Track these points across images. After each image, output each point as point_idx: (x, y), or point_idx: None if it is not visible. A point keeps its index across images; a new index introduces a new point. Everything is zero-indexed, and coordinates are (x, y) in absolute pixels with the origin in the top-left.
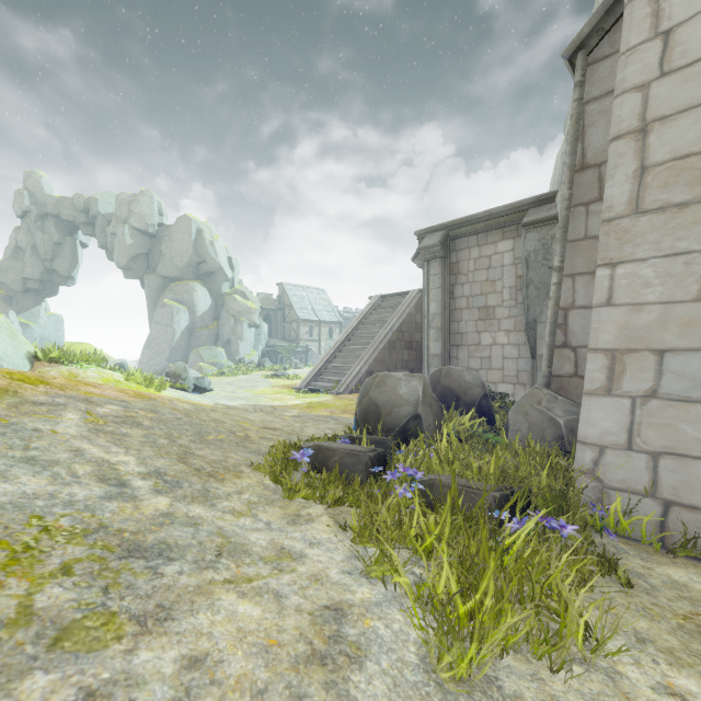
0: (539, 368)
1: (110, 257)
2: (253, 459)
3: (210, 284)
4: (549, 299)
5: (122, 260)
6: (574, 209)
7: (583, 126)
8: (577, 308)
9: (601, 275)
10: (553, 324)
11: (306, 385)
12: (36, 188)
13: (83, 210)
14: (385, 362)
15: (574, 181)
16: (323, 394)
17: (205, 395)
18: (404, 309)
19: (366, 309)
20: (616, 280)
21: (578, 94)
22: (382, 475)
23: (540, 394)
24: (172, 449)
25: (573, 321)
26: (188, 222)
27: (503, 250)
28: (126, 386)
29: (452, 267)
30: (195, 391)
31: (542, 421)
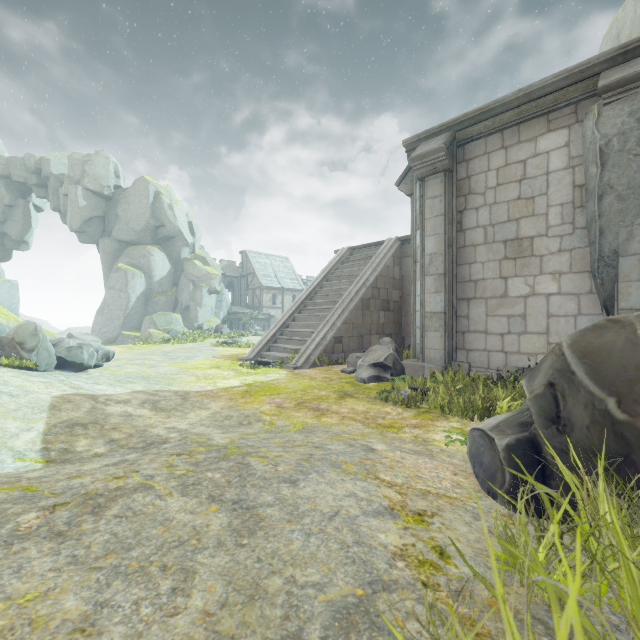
0: None
1: (64, 221)
2: None
3: (169, 249)
4: None
5: (74, 222)
6: None
7: None
8: None
9: None
10: None
11: (255, 355)
12: None
13: (35, 171)
14: (356, 325)
15: None
16: (275, 369)
17: (80, 375)
18: (380, 260)
19: (331, 263)
20: None
21: None
22: None
23: None
24: None
25: None
26: (146, 185)
27: (548, 148)
28: None
29: (460, 186)
30: (65, 368)
31: None
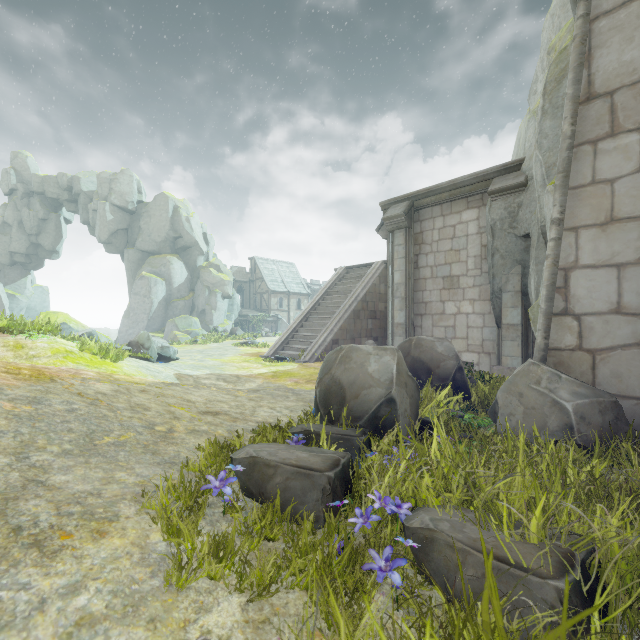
0: (505, 337)
1: (92, 233)
2: (155, 479)
3: (186, 257)
4: (515, 268)
5: (103, 235)
6: (577, 149)
7: (589, 48)
8: (582, 267)
9: None
10: (551, 288)
11: (273, 353)
12: (22, 168)
13: (67, 188)
14: (349, 330)
15: (578, 115)
16: (289, 363)
17: (170, 365)
18: (368, 280)
19: (331, 280)
20: None
21: (584, 9)
22: (348, 507)
23: (538, 372)
24: (3, 478)
25: (576, 283)
26: (166, 200)
27: (467, 219)
28: (78, 356)
29: (416, 237)
30: (160, 360)
31: (543, 404)
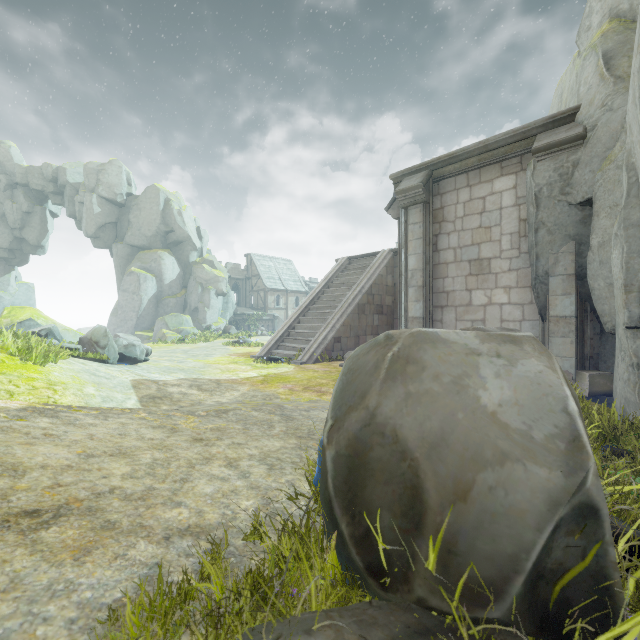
0: (553, 333)
1: (79, 227)
2: None
3: (178, 253)
4: (567, 245)
5: (89, 228)
6: None
7: None
8: None
9: None
10: None
11: (266, 353)
12: (5, 158)
13: (52, 180)
14: (353, 327)
15: None
16: (284, 364)
17: (135, 367)
18: (374, 270)
19: (332, 271)
20: None
21: None
22: None
23: None
24: None
25: None
26: (157, 192)
27: (501, 188)
28: None
29: (436, 214)
30: (123, 362)
31: None
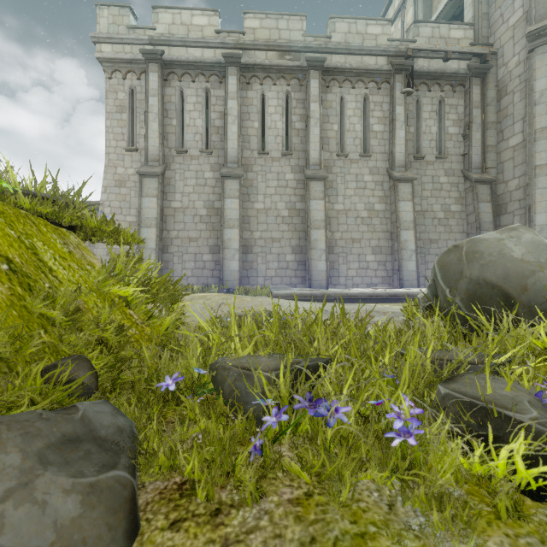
0: None
1: None
2: None
3: None
4: None
5: None
6: None
7: None
8: None
9: (95, 250)
10: None
11: None
12: None
13: None
14: None
15: None
16: None
17: None
18: None
19: None
20: (97, 251)
21: None
22: None
23: None
24: None
25: None
26: None
27: None
28: None
29: None
30: None
31: None
